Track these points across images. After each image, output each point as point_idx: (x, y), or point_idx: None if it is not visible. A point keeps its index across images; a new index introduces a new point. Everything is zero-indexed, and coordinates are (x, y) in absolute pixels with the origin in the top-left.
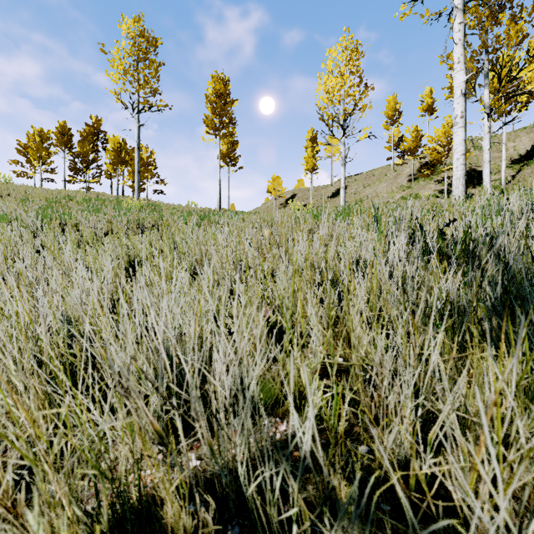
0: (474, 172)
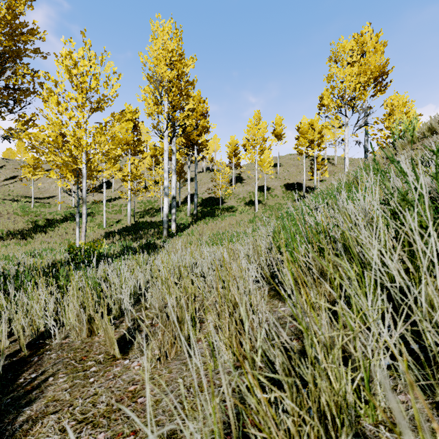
0: (109, 182)
